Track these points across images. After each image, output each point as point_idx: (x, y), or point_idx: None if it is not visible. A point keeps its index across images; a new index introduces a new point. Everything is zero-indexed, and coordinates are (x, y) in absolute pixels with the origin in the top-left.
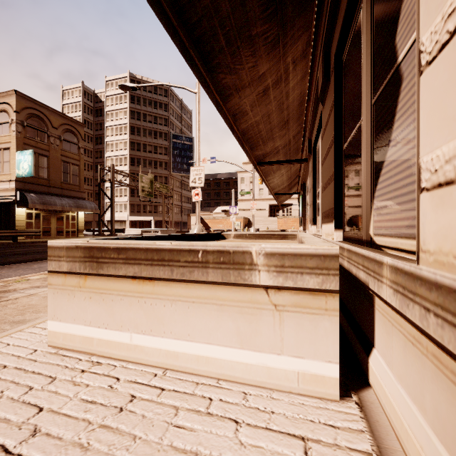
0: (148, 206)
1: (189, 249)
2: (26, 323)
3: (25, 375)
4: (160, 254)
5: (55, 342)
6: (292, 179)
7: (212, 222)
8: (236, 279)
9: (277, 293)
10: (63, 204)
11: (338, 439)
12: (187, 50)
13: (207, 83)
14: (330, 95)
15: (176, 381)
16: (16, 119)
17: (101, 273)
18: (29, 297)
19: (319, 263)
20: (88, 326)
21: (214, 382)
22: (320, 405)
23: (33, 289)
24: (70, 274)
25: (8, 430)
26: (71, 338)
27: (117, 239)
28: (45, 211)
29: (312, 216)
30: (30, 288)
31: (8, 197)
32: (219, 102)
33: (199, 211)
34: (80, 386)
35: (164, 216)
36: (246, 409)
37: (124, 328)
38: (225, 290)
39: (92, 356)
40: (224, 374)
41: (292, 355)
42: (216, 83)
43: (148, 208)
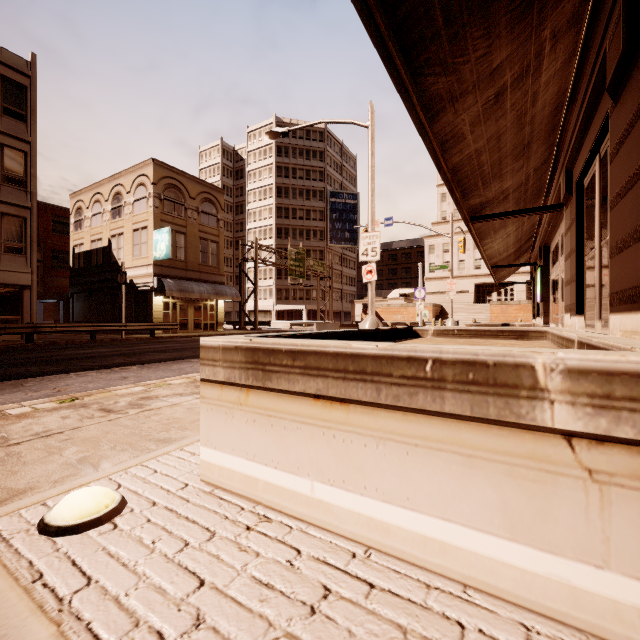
0: (298, 291)
1: (409, 356)
2: (173, 444)
3: (177, 520)
4: (358, 363)
5: (208, 476)
6: (523, 241)
7: (386, 312)
8: (501, 414)
9: (594, 447)
10: (201, 291)
11: None
12: (384, 44)
13: (408, 95)
14: None
15: (389, 574)
16: (153, 192)
17: (269, 387)
18: (173, 407)
19: None
20: (251, 461)
21: (459, 591)
22: None
23: (176, 397)
24: (228, 385)
25: (165, 608)
26: (229, 474)
27: (281, 336)
28: (182, 300)
29: (574, 301)
30: (172, 395)
31: (145, 284)
32: (422, 125)
33: (372, 296)
34: (247, 553)
35: (319, 304)
36: None
37: (301, 472)
38: (477, 431)
39: (257, 505)
40: (476, 578)
41: (632, 576)
42: (420, 93)
43: (298, 293)
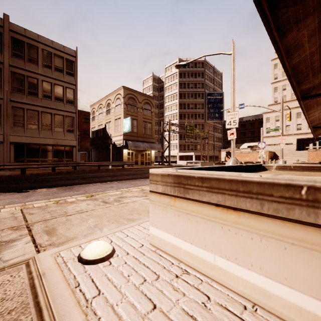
0: (190, 145)
1: (287, 183)
2: (134, 221)
3: (139, 265)
4: (246, 186)
5: (153, 242)
6: None
7: (239, 156)
8: None
9: None
10: (144, 146)
11: None
12: None
13: (268, 23)
14: None
15: None
16: (123, 101)
17: (187, 197)
18: (133, 203)
19: None
20: (177, 237)
21: None
22: None
23: (135, 198)
24: (164, 195)
25: (136, 318)
26: (164, 242)
27: (190, 168)
28: (135, 151)
29: None
30: (133, 196)
31: (120, 144)
32: (275, 41)
33: (233, 147)
34: (178, 292)
35: (201, 152)
36: None
37: (207, 248)
38: None
39: (180, 263)
40: None
41: None
42: (275, 20)
43: (190, 147)
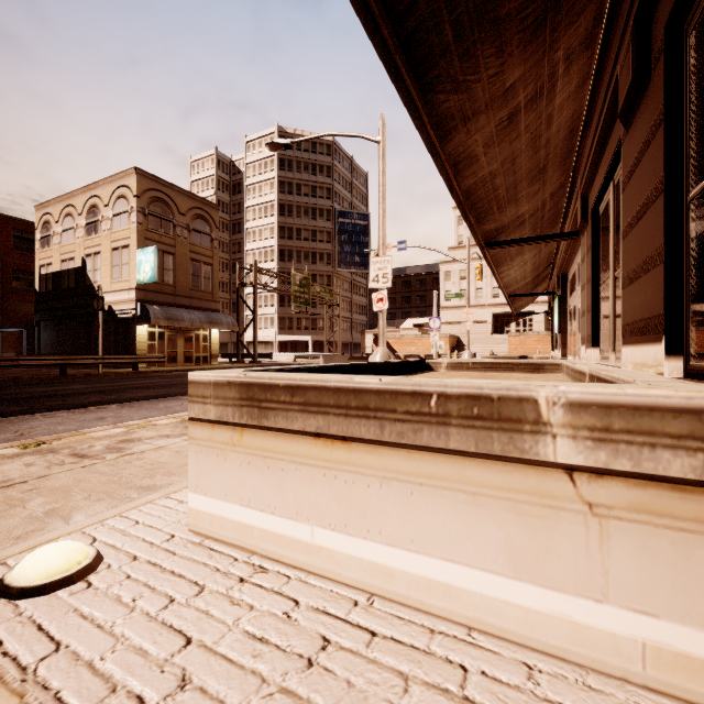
0: (303, 319)
1: (413, 390)
2: (157, 491)
3: (162, 575)
4: (361, 398)
5: (198, 526)
6: (541, 269)
7: (399, 343)
8: (505, 449)
9: (594, 481)
10: (193, 320)
11: None
12: (391, 57)
13: (418, 112)
14: (649, 104)
15: (393, 620)
16: (136, 206)
17: (265, 426)
18: (158, 451)
19: (696, 427)
20: (246, 507)
21: (463, 634)
22: None
23: (162, 439)
24: (220, 425)
25: (147, 671)
26: (221, 522)
27: (280, 370)
28: (170, 330)
29: (590, 332)
30: (158, 437)
31: (127, 311)
32: (433, 144)
33: (383, 326)
34: (240, 607)
35: (326, 334)
36: (540, 703)
37: (301, 517)
38: (482, 467)
39: (253, 555)
40: (481, 620)
41: (629, 608)
42: (431, 110)
43: (303, 323)
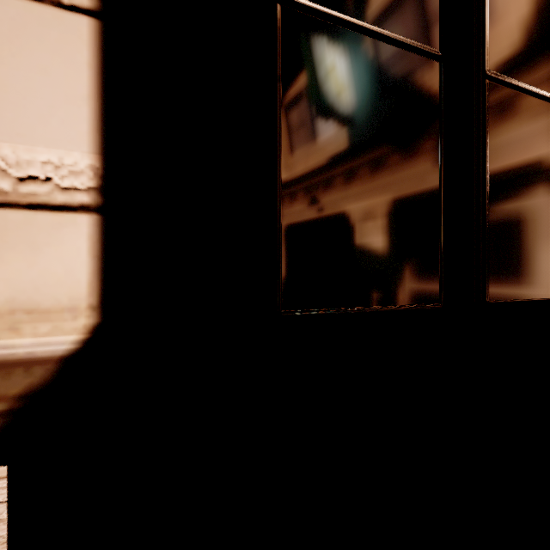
0: None
1: None
2: None
3: None
4: None
5: None
6: None
7: None
8: None
9: None
10: None
11: (5, 513)
12: None
13: None
14: None
15: None
16: None
17: None
18: None
19: None
20: None
21: None
22: None
23: None
24: None
25: None
26: None
27: None
28: None
29: None
30: None
31: None
32: None
33: None
34: None
35: None
36: None
37: None
38: None
39: None
40: None
41: None
42: None
43: None
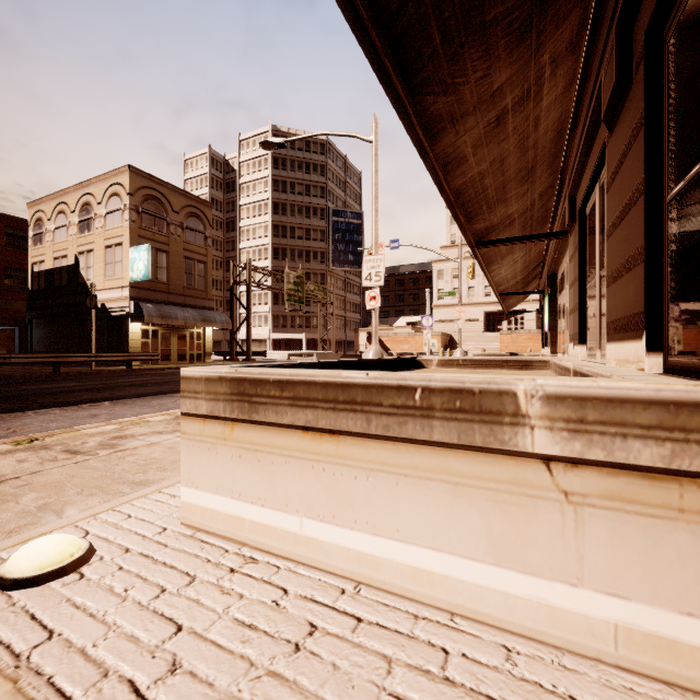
0: (297, 318)
1: (399, 384)
2: (150, 486)
3: (154, 566)
4: (349, 393)
5: (190, 519)
6: (531, 268)
7: (392, 341)
8: (486, 441)
9: (570, 470)
10: (186, 317)
11: None
12: (380, 60)
13: (407, 114)
14: (631, 108)
15: (378, 607)
16: (129, 204)
17: (256, 420)
18: (151, 447)
19: (664, 417)
20: (237, 500)
21: (446, 619)
22: (670, 697)
23: (155, 436)
24: (211, 419)
25: (138, 657)
26: (212, 515)
27: (271, 366)
28: (164, 328)
29: (577, 330)
30: (151, 433)
31: (120, 309)
32: (422, 145)
33: (376, 323)
34: (230, 596)
35: (320, 332)
36: (517, 682)
37: (290, 509)
38: (464, 458)
39: (243, 547)
40: (463, 606)
41: (602, 591)
42: (420, 112)
43: (297, 321)
